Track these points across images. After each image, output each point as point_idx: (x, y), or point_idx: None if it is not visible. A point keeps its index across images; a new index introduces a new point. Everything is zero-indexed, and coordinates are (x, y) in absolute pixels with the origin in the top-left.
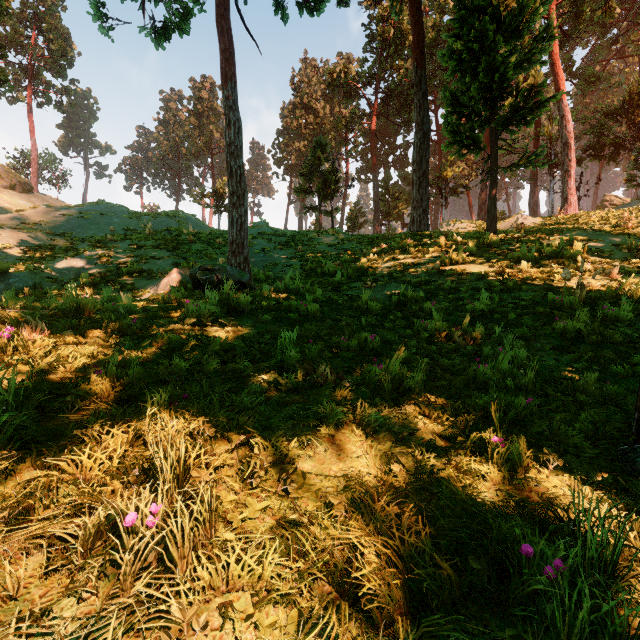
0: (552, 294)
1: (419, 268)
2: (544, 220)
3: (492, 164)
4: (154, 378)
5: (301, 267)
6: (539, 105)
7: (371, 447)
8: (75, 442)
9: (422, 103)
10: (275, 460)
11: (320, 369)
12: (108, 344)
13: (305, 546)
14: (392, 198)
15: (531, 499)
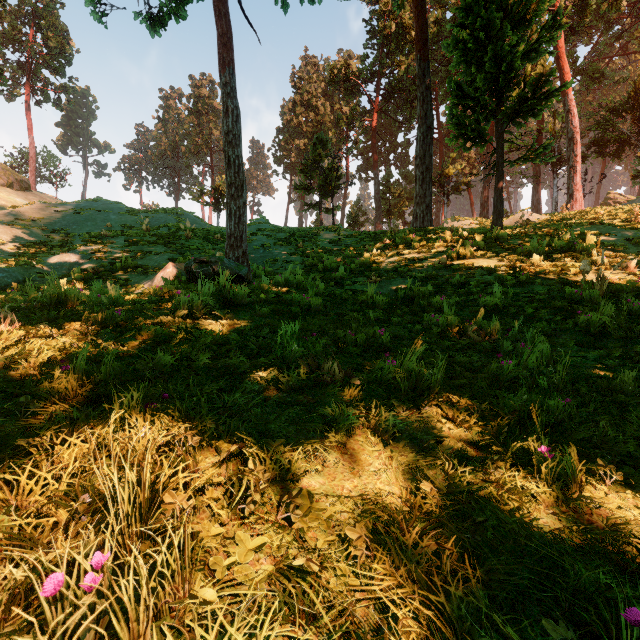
0: (569, 287)
1: (425, 263)
2: (549, 216)
3: (498, 157)
4: (133, 375)
5: (302, 263)
6: (548, 95)
7: (390, 458)
8: (22, 454)
9: (425, 96)
10: (274, 476)
11: (326, 365)
12: (84, 337)
13: (315, 602)
14: (393, 196)
15: (594, 525)
